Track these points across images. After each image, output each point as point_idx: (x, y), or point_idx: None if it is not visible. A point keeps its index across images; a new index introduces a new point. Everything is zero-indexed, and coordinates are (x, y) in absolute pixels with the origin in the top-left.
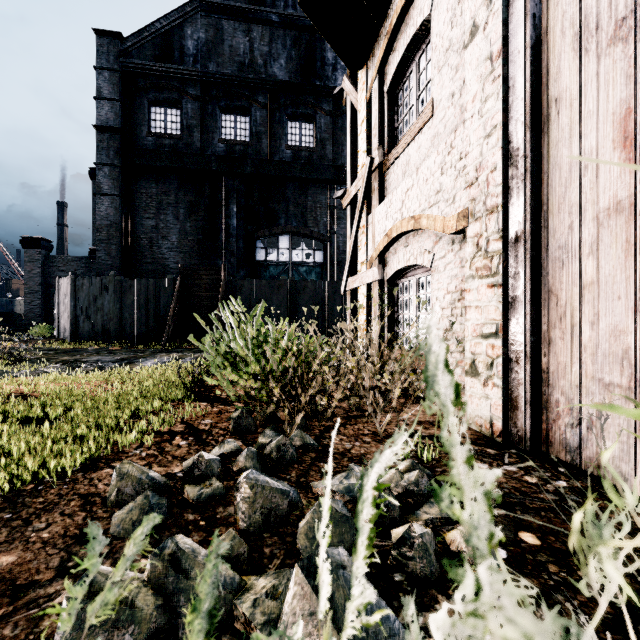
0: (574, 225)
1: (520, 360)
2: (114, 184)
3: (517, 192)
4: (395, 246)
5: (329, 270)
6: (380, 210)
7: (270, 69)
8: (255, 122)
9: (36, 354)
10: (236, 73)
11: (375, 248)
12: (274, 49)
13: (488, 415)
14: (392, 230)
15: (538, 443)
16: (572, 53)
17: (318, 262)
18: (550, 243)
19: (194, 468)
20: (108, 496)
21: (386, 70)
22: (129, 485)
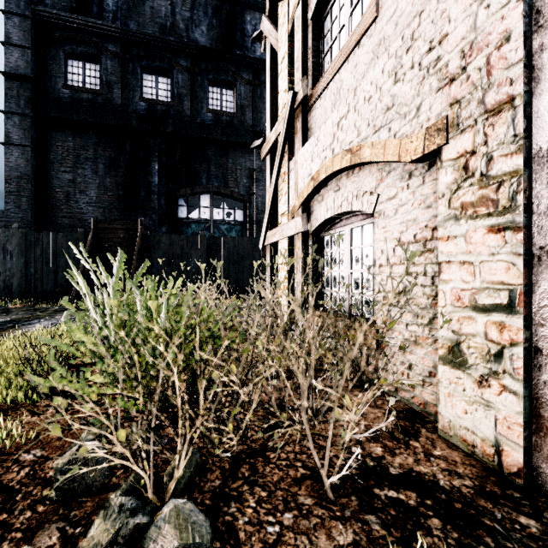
0: None
1: None
2: (25, 134)
3: None
4: (322, 192)
5: (249, 228)
6: (304, 152)
7: (192, 34)
8: (177, 84)
9: None
10: (157, 34)
11: (298, 196)
12: (196, 15)
13: (490, 434)
14: (320, 171)
15: None
16: None
17: (238, 221)
18: None
19: None
20: None
21: None
22: None
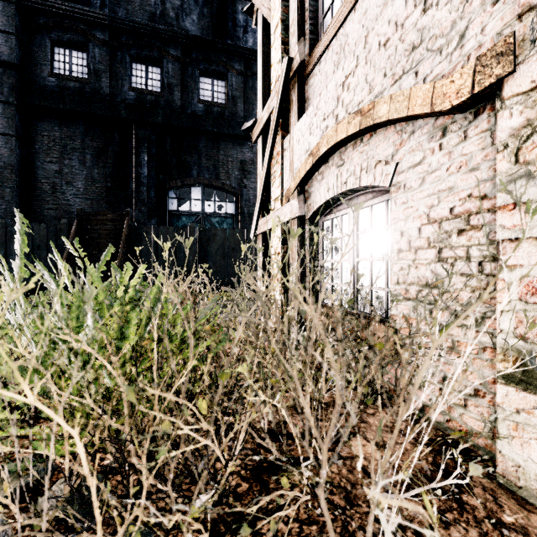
0: None
1: None
2: (9, 123)
3: None
4: (322, 169)
5: (240, 221)
6: (301, 125)
7: (182, 23)
8: (167, 74)
9: None
10: (147, 22)
11: (294, 176)
12: (186, 4)
13: None
14: (320, 144)
15: None
16: None
17: (230, 213)
18: None
19: None
20: None
21: None
22: None
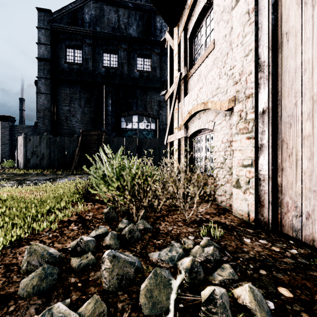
0: (298, 103)
1: (265, 179)
2: (47, 88)
3: (263, 86)
4: (193, 119)
5: (158, 133)
6: (185, 100)
7: (128, 31)
8: (120, 57)
9: (3, 176)
10: (111, 32)
11: (182, 120)
12: (130, 21)
13: (246, 209)
14: (192, 110)
15: (275, 225)
16: (296, 6)
17: (152, 129)
18: (283, 114)
19: (77, 246)
20: (21, 266)
21: (188, 27)
22: (35, 259)
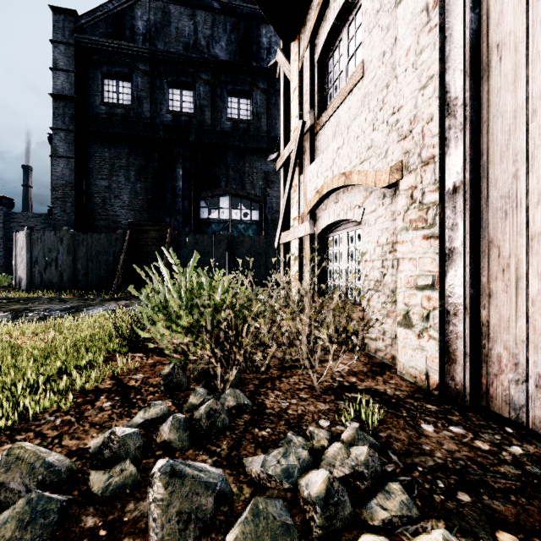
0: (519, 173)
1: (459, 313)
2: (69, 147)
3: (455, 142)
4: (325, 202)
5: (264, 227)
6: (311, 169)
7: (212, 50)
8: (199, 96)
9: None
10: (182, 52)
11: (307, 205)
12: (216, 32)
13: (423, 367)
14: (323, 187)
15: (477, 397)
16: None
17: (254, 220)
18: (491, 193)
19: (104, 449)
20: None
21: (317, 40)
22: (16, 478)
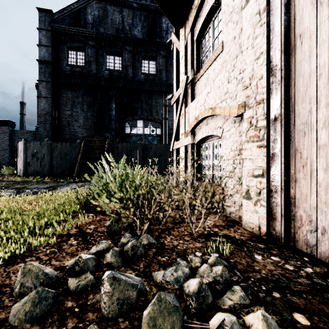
0: (312, 110)
1: (277, 191)
2: (48, 91)
3: (275, 91)
4: (200, 125)
5: (164, 138)
6: (192, 105)
7: (133, 32)
8: (125, 60)
9: (2, 184)
10: (114, 33)
11: (189, 126)
12: (135, 21)
13: (257, 222)
14: (199, 116)
15: (288, 240)
16: (311, 6)
17: (158, 134)
18: (296, 121)
19: (75, 266)
20: (14, 288)
21: (195, 28)
22: (29, 280)
